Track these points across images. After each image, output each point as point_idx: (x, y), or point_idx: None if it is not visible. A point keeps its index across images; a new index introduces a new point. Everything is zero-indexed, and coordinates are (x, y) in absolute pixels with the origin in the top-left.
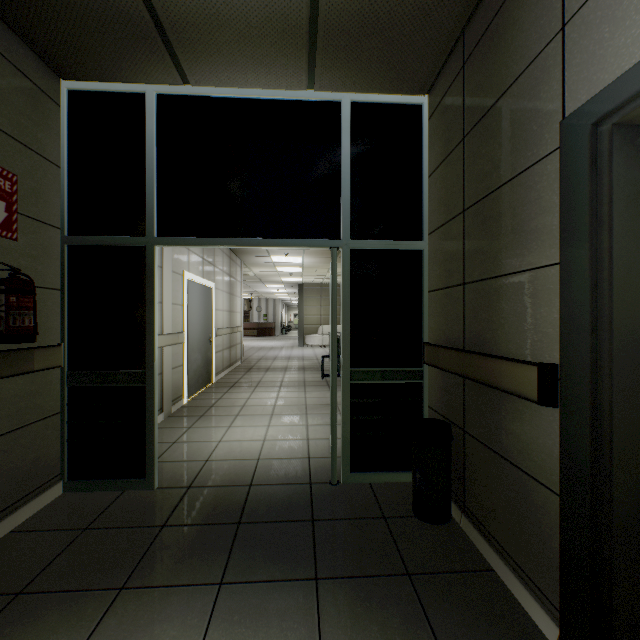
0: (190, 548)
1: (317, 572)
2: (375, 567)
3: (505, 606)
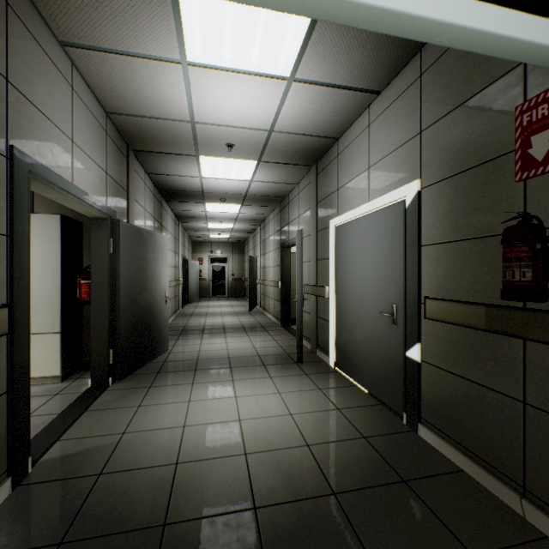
0: (311, 542)
1: (163, 531)
2: (94, 546)
3: (1, 520)
